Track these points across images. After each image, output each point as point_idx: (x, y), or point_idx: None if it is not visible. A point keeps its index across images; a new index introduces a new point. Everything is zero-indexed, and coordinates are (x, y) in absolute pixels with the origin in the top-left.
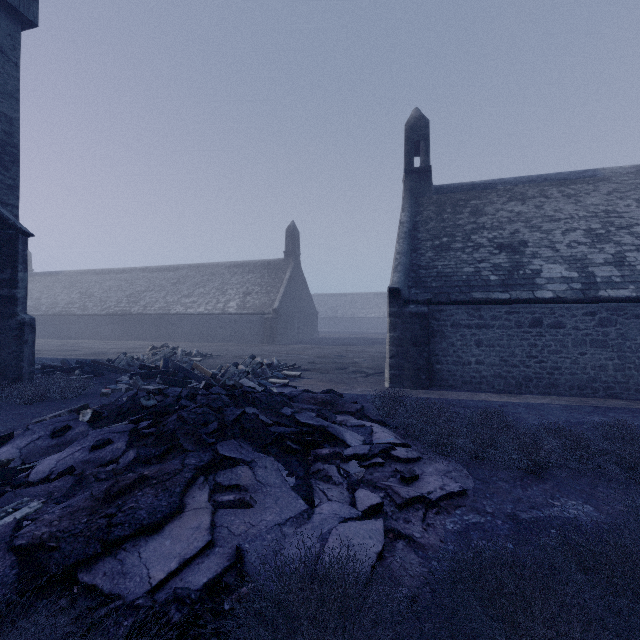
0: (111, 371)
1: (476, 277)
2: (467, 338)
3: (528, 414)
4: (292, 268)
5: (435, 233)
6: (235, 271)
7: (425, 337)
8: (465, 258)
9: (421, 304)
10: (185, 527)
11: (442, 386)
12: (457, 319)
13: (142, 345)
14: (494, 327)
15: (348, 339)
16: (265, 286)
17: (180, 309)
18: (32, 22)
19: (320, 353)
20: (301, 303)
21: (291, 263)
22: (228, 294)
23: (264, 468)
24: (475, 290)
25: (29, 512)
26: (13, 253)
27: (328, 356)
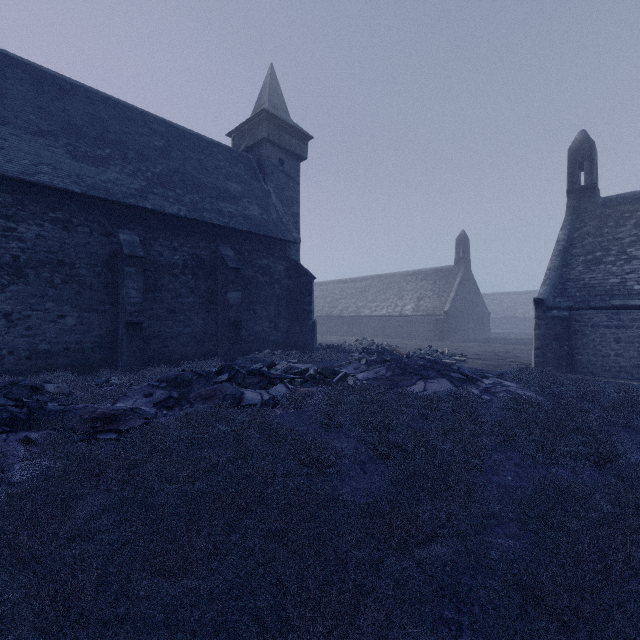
0: (343, 351)
1: (619, 287)
2: (606, 336)
3: (638, 389)
4: (462, 274)
5: (590, 248)
6: (409, 279)
7: (565, 334)
8: (614, 270)
9: (563, 310)
10: (418, 387)
11: (582, 372)
12: (596, 321)
13: (343, 339)
14: (633, 327)
15: (523, 340)
16: (436, 291)
17: (367, 312)
18: (305, 158)
19: (487, 349)
20: (471, 305)
21: (461, 269)
22: (404, 299)
23: (443, 379)
24: (615, 298)
25: (365, 383)
26: (310, 289)
27: (493, 351)
